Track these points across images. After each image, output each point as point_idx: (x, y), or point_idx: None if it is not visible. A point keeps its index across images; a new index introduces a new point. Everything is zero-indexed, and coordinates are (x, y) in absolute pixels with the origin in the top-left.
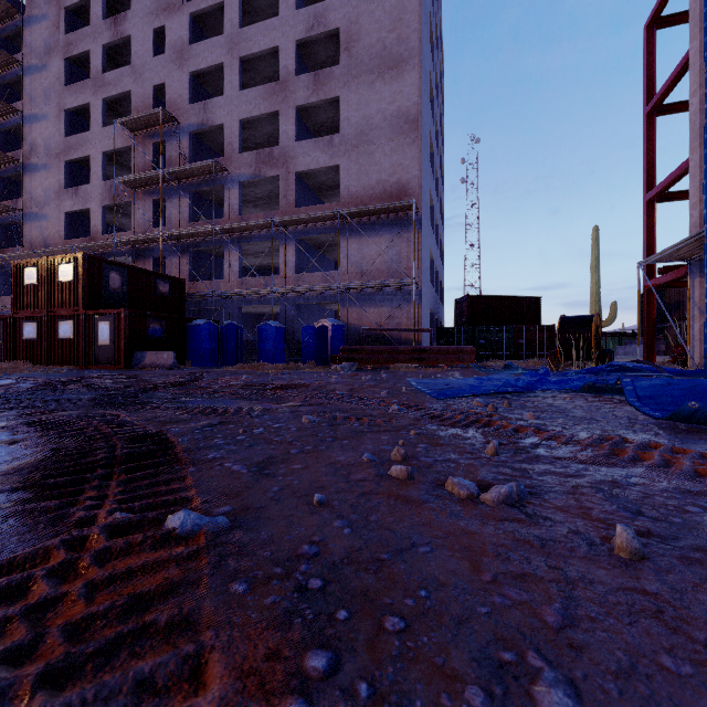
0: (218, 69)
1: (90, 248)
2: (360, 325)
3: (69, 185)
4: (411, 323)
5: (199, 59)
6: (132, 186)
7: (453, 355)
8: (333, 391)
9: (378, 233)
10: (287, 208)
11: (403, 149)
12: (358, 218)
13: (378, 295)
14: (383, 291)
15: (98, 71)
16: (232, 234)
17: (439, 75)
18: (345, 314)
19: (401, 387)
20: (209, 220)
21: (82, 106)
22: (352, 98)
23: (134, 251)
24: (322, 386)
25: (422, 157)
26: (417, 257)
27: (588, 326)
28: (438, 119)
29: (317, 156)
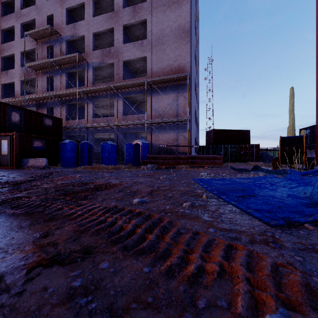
0: (82, 7)
1: (13, 102)
2: (158, 143)
3: (4, 70)
4: (186, 142)
5: (71, 0)
6: (35, 69)
7: (211, 160)
8: (135, 193)
9: (167, 93)
10: (118, 80)
11: (181, 47)
12: (157, 85)
13: (167, 127)
14: (171, 125)
15: (18, 8)
16: (88, 94)
17: (197, 18)
18: (149, 137)
19: (196, 190)
20: (76, 87)
21: (10, 28)
22: (154, 20)
23: (36, 104)
24: (127, 186)
25: (192, 52)
26: (189, 106)
27: (300, 142)
28: (197, 40)
29: (134, 51)
